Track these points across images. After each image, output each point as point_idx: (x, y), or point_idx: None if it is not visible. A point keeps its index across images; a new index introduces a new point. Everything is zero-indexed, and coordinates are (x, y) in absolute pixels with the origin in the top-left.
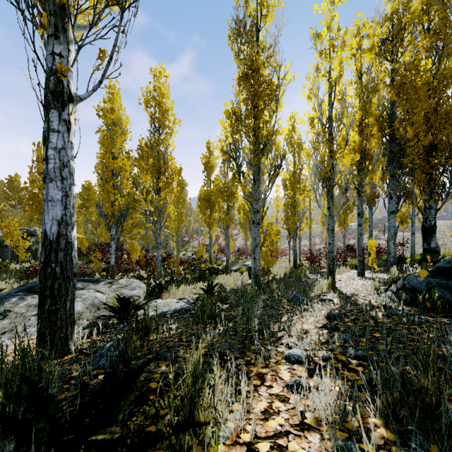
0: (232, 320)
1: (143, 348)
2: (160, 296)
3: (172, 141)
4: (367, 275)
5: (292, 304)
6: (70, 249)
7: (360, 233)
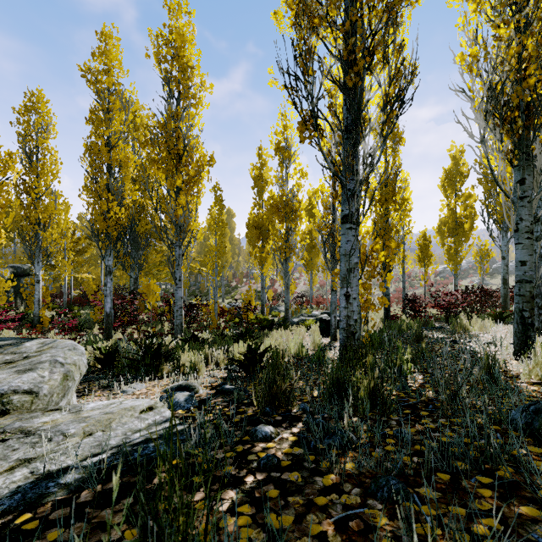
0: None
1: None
2: (154, 372)
3: (199, 116)
4: None
5: None
6: None
7: (540, 254)
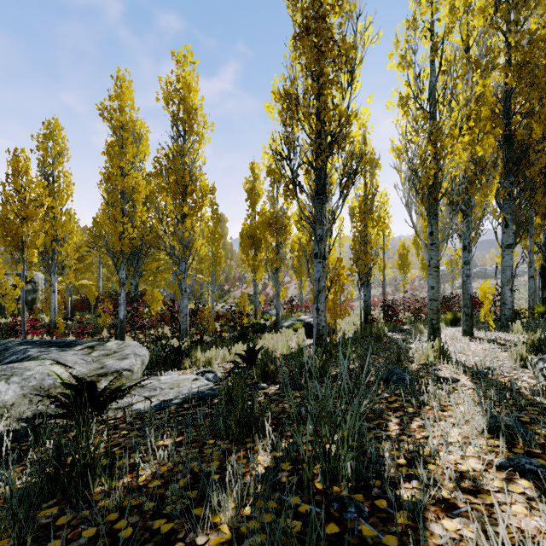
0: (287, 428)
1: None
2: (178, 365)
3: (202, 151)
4: (476, 334)
5: (393, 388)
6: None
7: (467, 274)
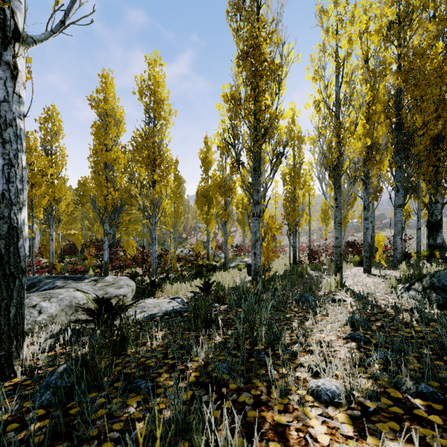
0: (232, 326)
1: (109, 373)
2: (153, 294)
3: (168, 132)
4: (373, 271)
5: (301, 305)
6: (16, 237)
7: (366, 227)
